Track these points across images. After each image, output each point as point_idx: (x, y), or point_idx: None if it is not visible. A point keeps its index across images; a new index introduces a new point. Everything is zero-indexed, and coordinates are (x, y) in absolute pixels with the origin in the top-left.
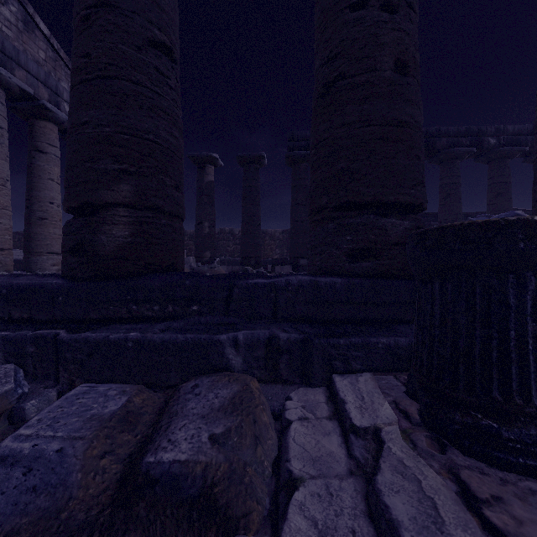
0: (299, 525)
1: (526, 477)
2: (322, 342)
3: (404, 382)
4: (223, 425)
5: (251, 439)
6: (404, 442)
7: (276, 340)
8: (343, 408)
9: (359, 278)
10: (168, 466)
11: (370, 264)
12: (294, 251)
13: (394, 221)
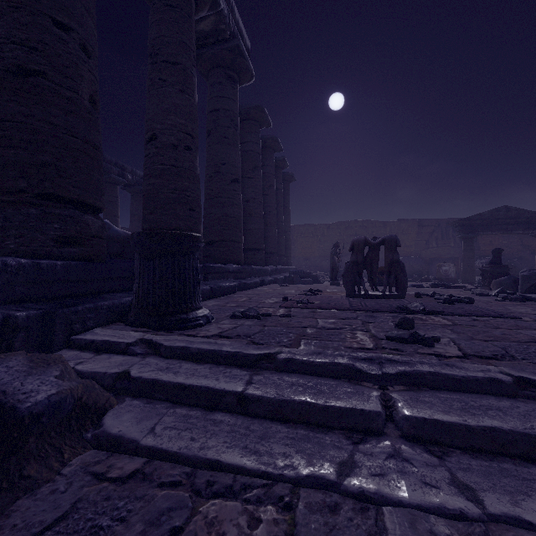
0: (149, 374)
1: (197, 328)
2: (65, 312)
3: (124, 325)
4: (56, 371)
5: (74, 374)
6: (159, 336)
7: (12, 319)
8: (112, 341)
9: (71, 261)
10: (47, 401)
11: (77, 250)
12: None
13: (94, 219)
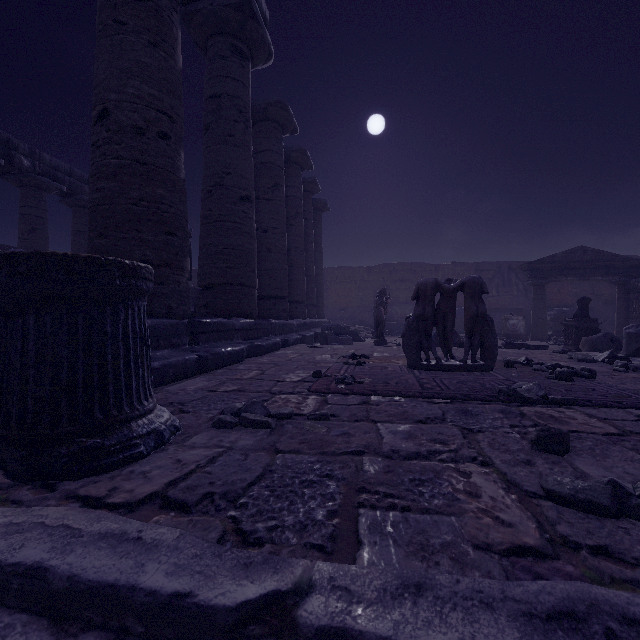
0: None
1: (125, 467)
2: None
3: None
4: None
5: None
6: (5, 507)
7: None
8: None
9: None
10: None
11: None
12: None
13: None
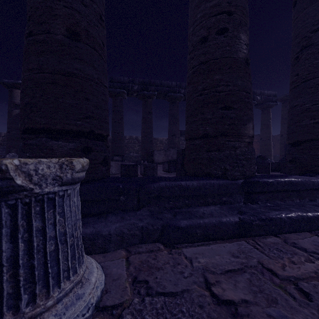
0: None
1: None
2: None
3: None
4: None
5: None
6: None
7: None
8: None
9: None
10: None
11: None
12: (113, 151)
13: (60, 143)
